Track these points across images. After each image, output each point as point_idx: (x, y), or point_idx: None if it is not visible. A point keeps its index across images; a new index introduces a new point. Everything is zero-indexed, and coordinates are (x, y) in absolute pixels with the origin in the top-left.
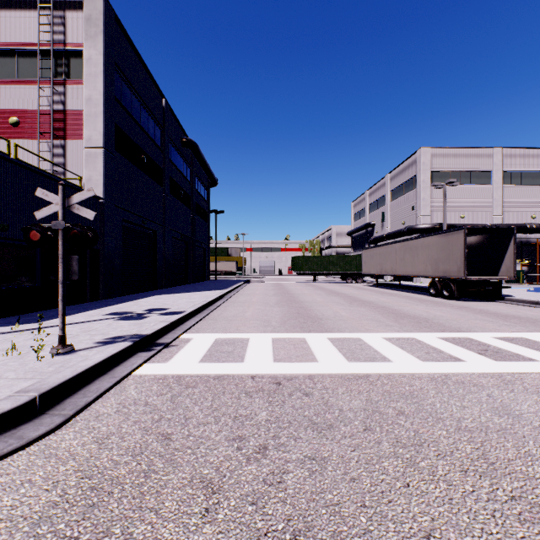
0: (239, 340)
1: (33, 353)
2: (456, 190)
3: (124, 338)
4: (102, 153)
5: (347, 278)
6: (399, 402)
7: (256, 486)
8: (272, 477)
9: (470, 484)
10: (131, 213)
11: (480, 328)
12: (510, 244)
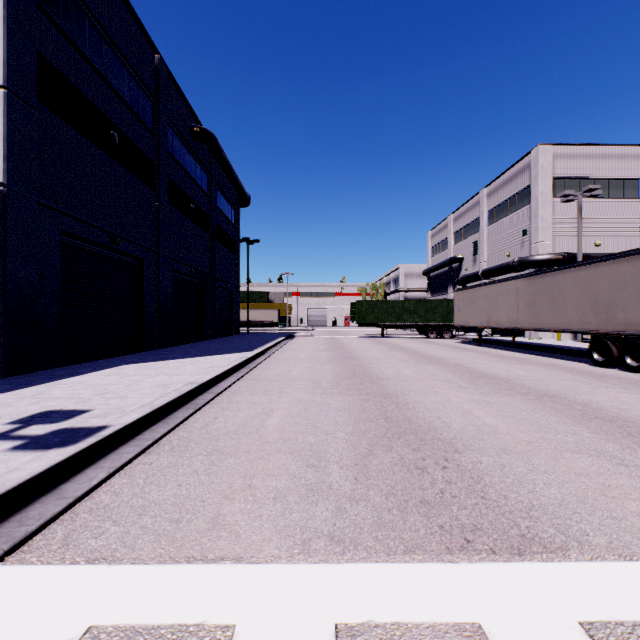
0: None
1: None
2: (589, 205)
3: None
4: (1, 96)
5: (429, 331)
6: None
7: None
8: None
9: None
10: (84, 224)
11: None
12: None
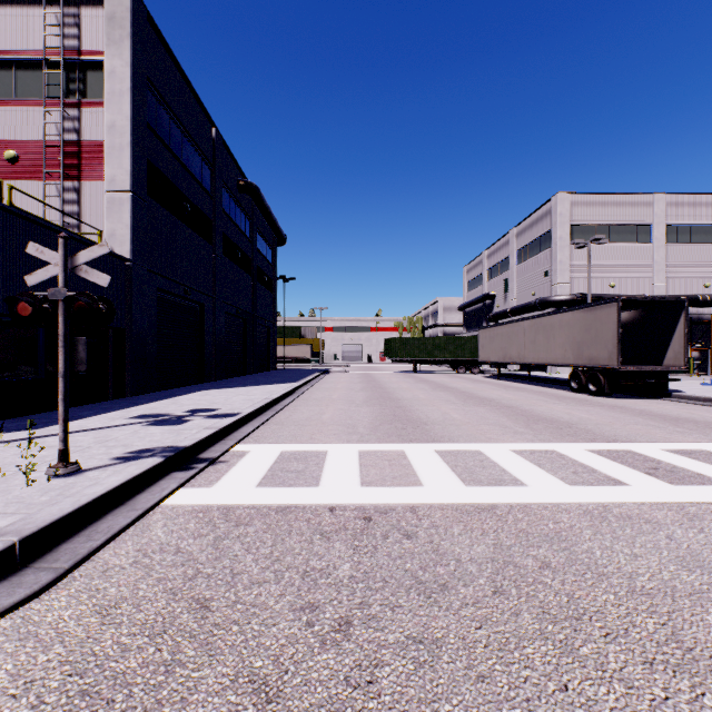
0: (313, 454)
1: (23, 474)
2: (604, 250)
3: (153, 452)
4: (130, 198)
5: (458, 366)
6: (541, 549)
7: (333, 689)
8: (358, 673)
9: (660, 686)
10: (169, 281)
11: (644, 437)
12: (679, 321)
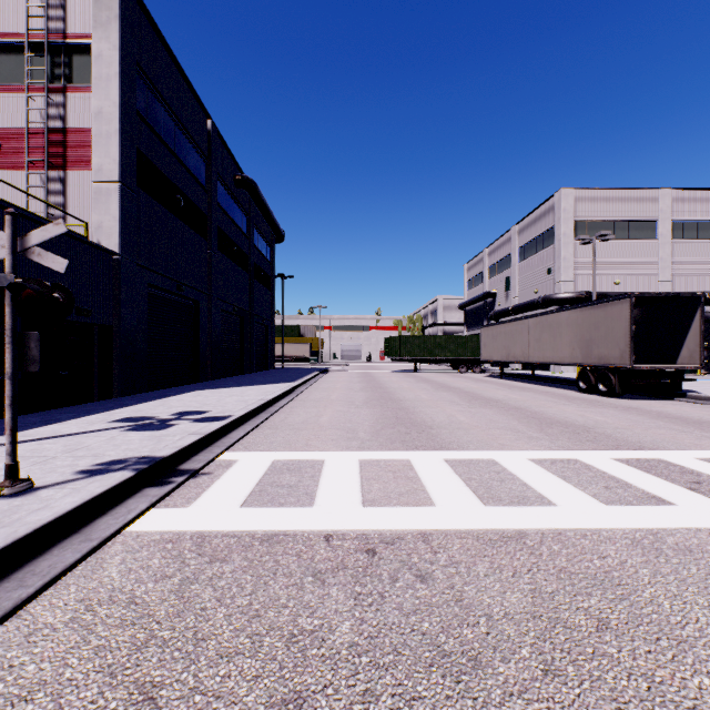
0: (308, 464)
1: None
2: (609, 246)
3: (125, 464)
4: (117, 189)
5: (459, 365)
6: (593, 598)
7: None
8: None
9: None
10: (161, 276)
11: (671, 443)
12: (694, 318)
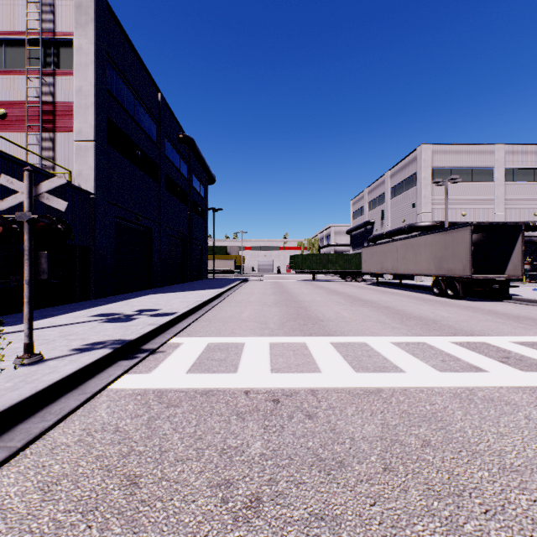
0: (233, 345)
1: None
2: (458, 187)
3: (104, 344)
4: (93, 146)
5: (346, 276)
6: (422, 428)
7: None
8: None
9: None
10: (124, 210)
11: (494, 331)
12: (517, 241)
